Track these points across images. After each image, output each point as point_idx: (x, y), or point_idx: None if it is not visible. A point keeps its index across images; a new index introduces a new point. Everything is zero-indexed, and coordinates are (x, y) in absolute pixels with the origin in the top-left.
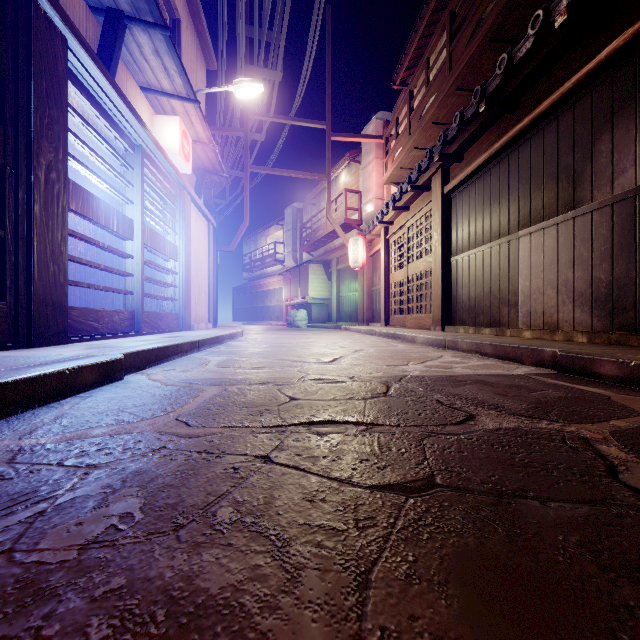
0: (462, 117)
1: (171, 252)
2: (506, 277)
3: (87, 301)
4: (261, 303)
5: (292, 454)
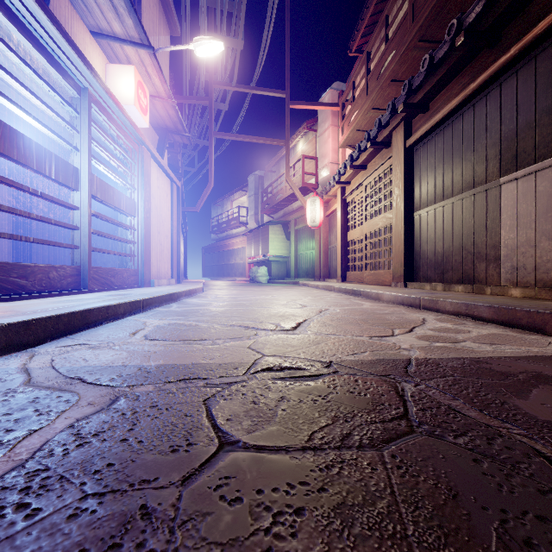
0: (431, 60)
1: (128, 207)
2: (483, 229)
3: (55, 258)
4: (227, 261)
5: None
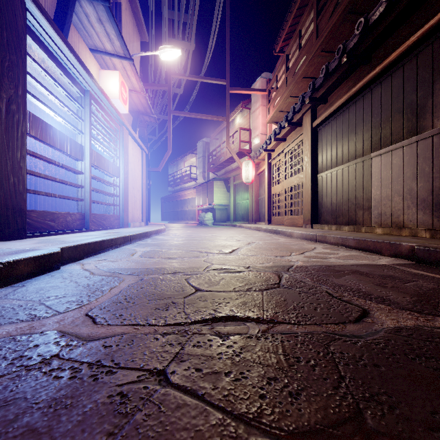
0: (327, 69)
1: (113, 170)
2: (361, 188)
3: (55, 206)
4: (181, 208)
5: (191, 368)
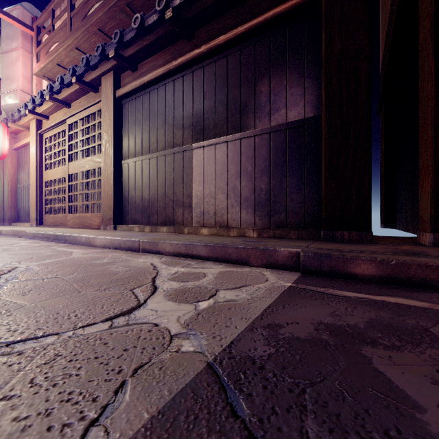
0: (142, 21)
1: None
2: (181, 182)
3: None
4: None
5: None
